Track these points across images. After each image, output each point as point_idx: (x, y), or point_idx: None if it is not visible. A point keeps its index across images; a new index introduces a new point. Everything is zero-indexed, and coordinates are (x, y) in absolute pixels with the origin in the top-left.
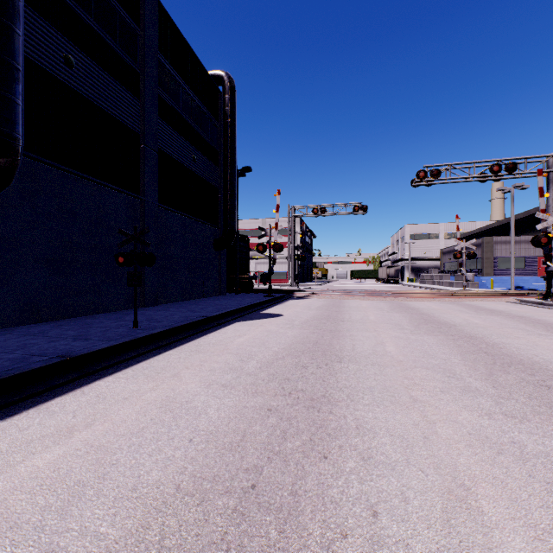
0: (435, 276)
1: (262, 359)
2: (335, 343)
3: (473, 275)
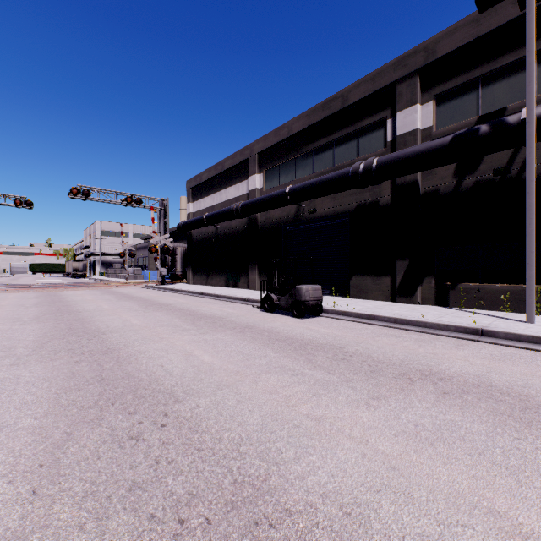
0: (119, 270)
1: None
2: None
3: (141, 269)
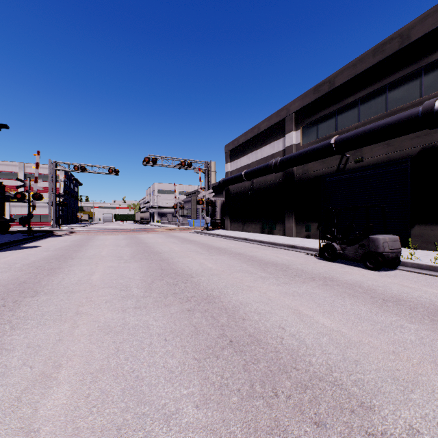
0: (170, 218)
1: (24, 263)
2: (74, 254)
3: (187, 218)
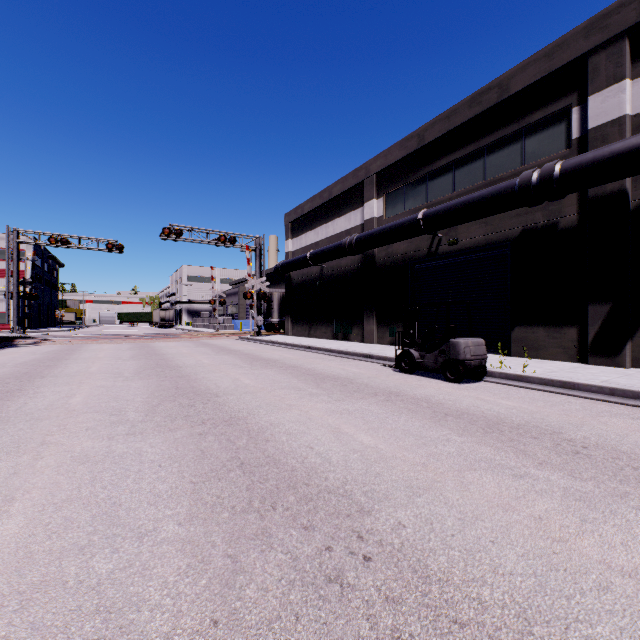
0: (207, 319)
1: None
2: (47, 371)
3: (231, 318)
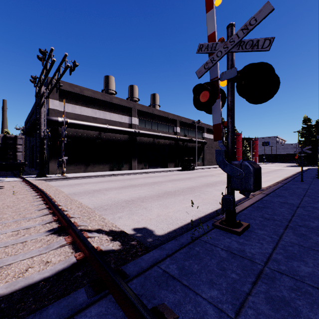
0: None
1: None
2: None
3: None
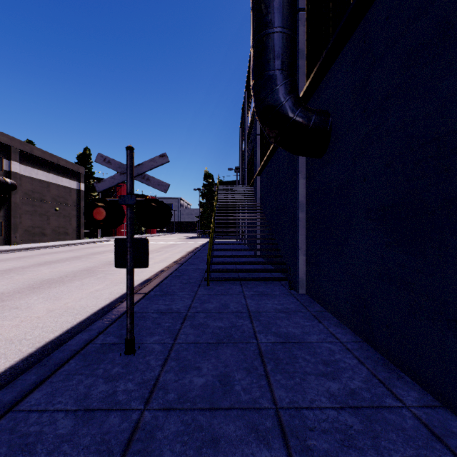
0: None
1: None
2: None
3: None
